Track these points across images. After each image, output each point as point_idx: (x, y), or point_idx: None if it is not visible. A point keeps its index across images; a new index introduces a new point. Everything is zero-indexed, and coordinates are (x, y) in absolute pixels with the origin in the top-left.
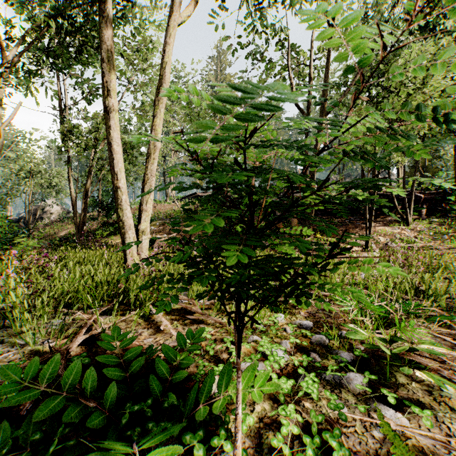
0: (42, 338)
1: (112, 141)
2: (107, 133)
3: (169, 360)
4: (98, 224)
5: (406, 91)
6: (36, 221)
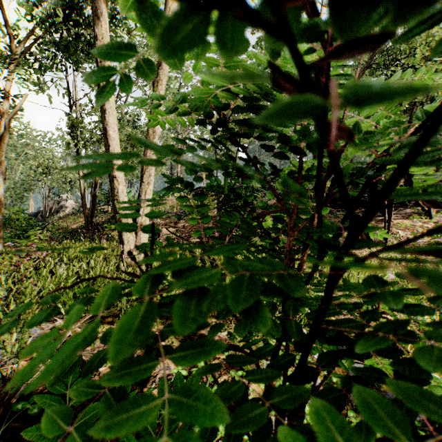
0: (8, 356)
1: (108, 126)
2: (103, 118)
3: (142, 433)
4: (108, 217)
5: (437, 66)
6: (52, 215)
